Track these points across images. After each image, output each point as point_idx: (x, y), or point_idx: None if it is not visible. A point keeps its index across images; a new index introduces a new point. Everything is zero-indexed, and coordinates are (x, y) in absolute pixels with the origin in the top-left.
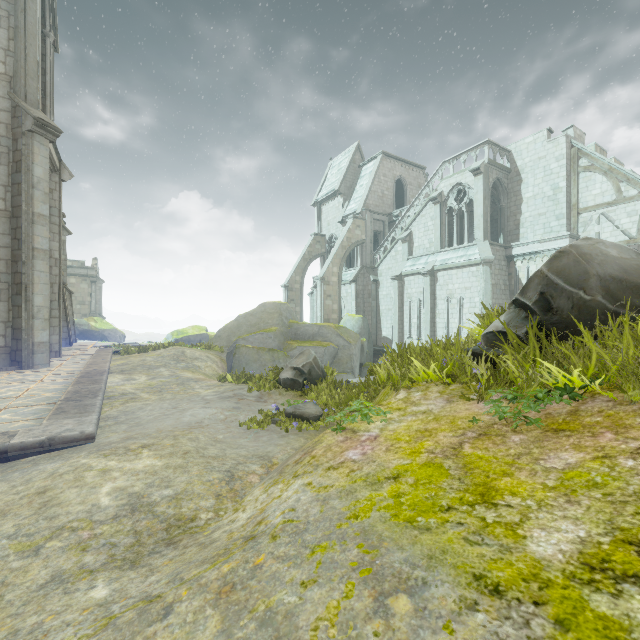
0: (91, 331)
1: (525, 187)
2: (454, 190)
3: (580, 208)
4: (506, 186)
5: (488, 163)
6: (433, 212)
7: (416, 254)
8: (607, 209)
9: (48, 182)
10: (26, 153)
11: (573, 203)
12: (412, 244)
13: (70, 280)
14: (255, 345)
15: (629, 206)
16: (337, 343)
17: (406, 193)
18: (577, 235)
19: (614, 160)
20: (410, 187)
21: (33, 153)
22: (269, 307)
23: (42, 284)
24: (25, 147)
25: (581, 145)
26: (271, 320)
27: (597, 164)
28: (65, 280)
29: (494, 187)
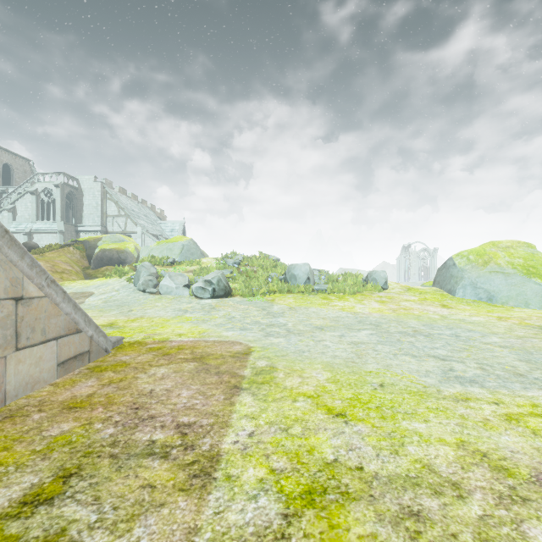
0: None
1: (85, 199)
2: (45, 190)
3: (107, 215)
4: (76, 196)
5: (64, 184)
6: (32, 198)
7: (19, 220)
8: (116, 218)
9: None
10: None
11: (105, 212)
12: (16, 214)
13: None
14: None
15: (122, 218)
16: None
17: (13, 174)
18: (106, 226)
19: (132, 194)
20: (17, 171)
21: None
22: None
23: None
24: None
25: (107, 189)
26: None
27: (113, 199)
28: None
29: (70, 194)
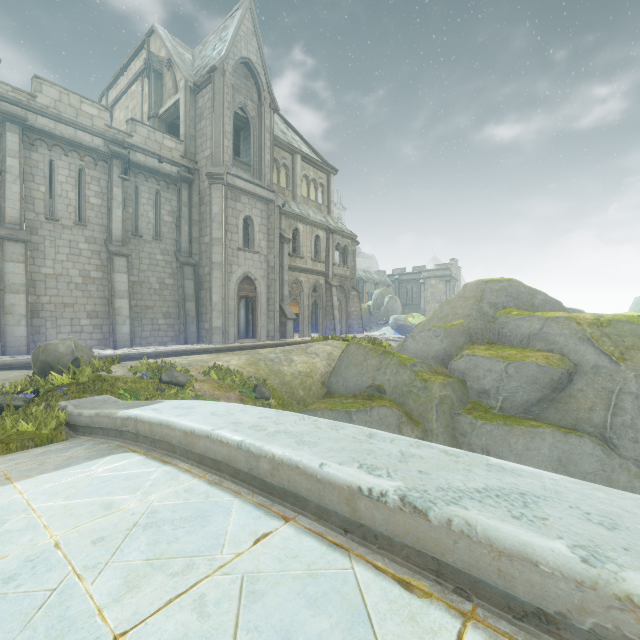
0: (405, 326)
1: None
2: None
3: None
4: None
5: None
6: None
7: None
8: None
9: (222, 214)
10: (211, 200)
11: None
12: None
13: (431, 282)
14: (419, 346)
15: None
16: (577, 358)
17: None
18: None
19: None
20: None
21: (213, 198)
22: (469, 289)
23: (218, 287)
24: (210, 196)
25: None
26: (461, 309)
27: None
28: (354, 282)
29: None
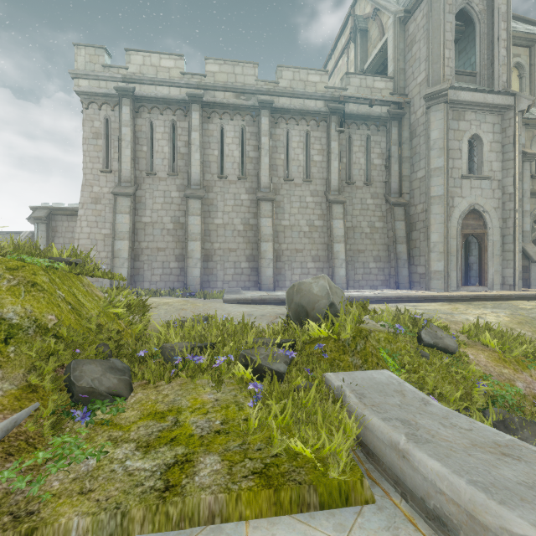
0: None
1: None
2: None
3: None
4: None
5: None
6: None
7: None
8: None
9: (443, 138)
10: (427, 126)
11: None
12: None
13: None
14: None
15: None
16: None
17: None
18: None
19: None
20: None
21: (430, 123)
22: None
23: (437, 224)
24: (427, 122)
25: None
26: None
27: None
28: None
29: None
